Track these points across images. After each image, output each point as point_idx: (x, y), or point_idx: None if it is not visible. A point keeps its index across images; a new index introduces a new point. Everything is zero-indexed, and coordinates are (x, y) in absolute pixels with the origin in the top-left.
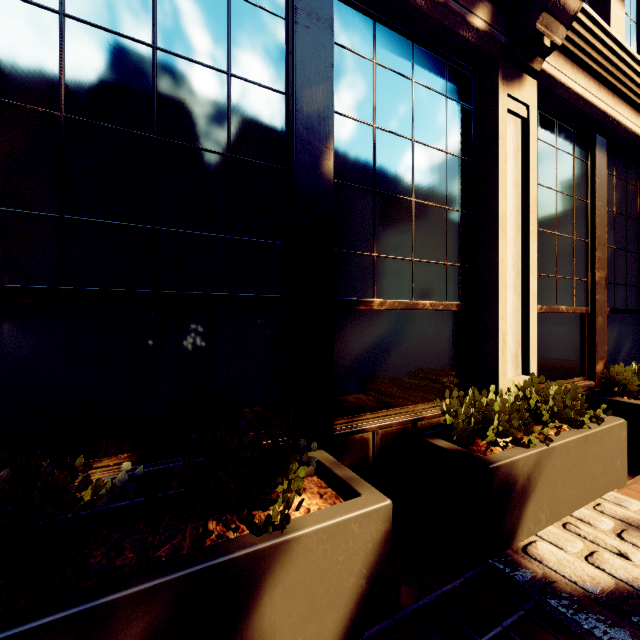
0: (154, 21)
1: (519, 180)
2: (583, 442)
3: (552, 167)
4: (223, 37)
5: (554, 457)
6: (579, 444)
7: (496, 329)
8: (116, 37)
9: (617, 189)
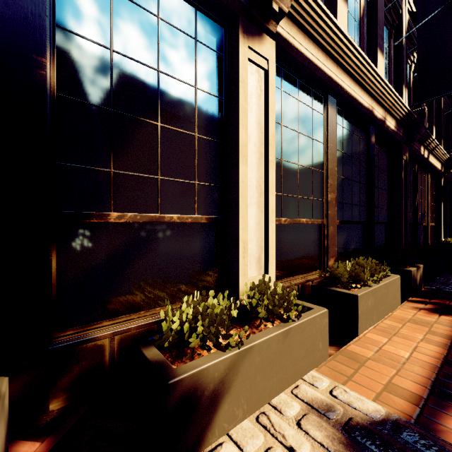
0: None
1: (262, 119)
2: (285, 335)
3: (295, 114)
4: None
5: (253, 355)
6: (281, 338)
7: (238, 238)
8: None
9: (345, 136)
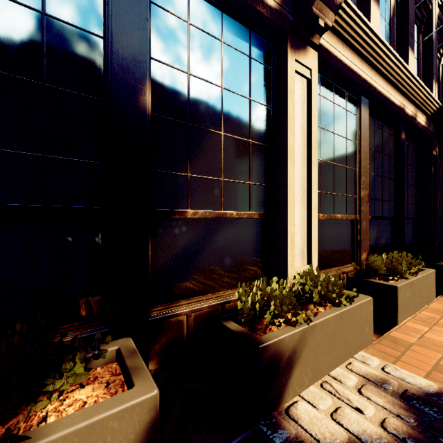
0: None
1: (305, 123)
2: (339, 317)
3: (331, 116)
4: None
5: (316, 332)
6: (336, 319)
7: (286, 232)
8: None
9: (376, 135)
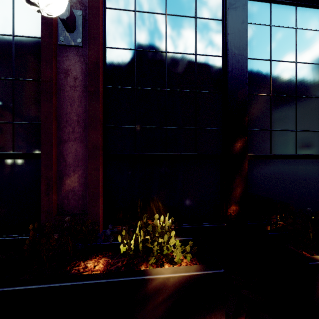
0: (296, 52)
1: None
2: None
3: None
4: (318, 50)
5: None
6: None
7: None
8: (284, 63)
9: None
